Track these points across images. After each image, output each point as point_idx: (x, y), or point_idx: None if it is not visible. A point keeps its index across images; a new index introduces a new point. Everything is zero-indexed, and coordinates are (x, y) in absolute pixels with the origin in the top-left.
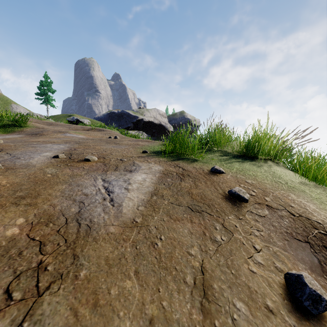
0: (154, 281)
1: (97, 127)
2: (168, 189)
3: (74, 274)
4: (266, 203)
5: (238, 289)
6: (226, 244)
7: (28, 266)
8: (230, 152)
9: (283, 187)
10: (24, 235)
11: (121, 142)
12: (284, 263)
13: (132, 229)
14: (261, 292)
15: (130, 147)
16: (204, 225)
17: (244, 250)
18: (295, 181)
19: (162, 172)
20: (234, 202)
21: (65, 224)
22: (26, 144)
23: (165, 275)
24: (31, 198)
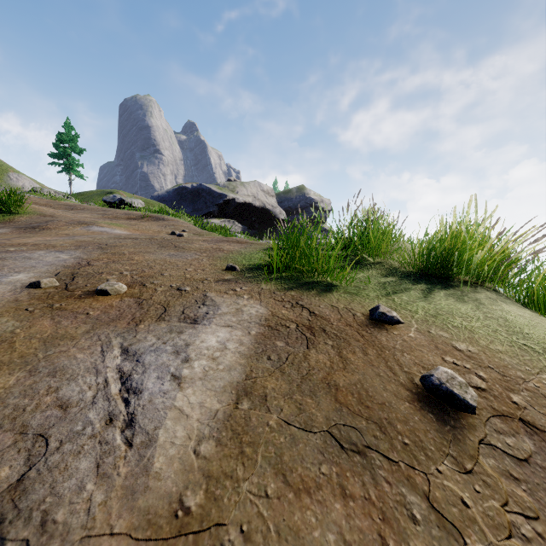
0: None
1: (154, 214)
2: (278, 375)
3: None
4: (520, 414)
5: None
6: None
7: None
8: (399, 267)
9: (544, 364)
10: None
11: (188, 245)
12: None
13: None
14: None
15: (204, 256)
16: (378, 506)
17: None
18: None
19: (264, 322)
20: (441, 413)
21: None
22: None
23: None
24: None
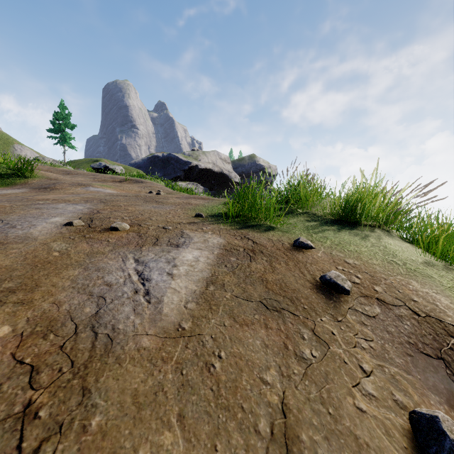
0: (208, 432)
1: (134, 178)
2: (231, 274)
3: (82, 423)
4: (377, 296)
5: (339, 441)
6: (318, 363)
7: (8, 411)
8: (321, 215)
9: (401, 271)
10: (7, 355)
11: (165, 201)
12: (407, 394)
13: (176, 340)
14: (375, 446)
15: (178, 208)
16: (285, 332)
17: (346, 372)
18: (417, 260)
19: (223, 247)
20: (329, 294)
21: (74, 334)
22: (28, 204)
23: (225, 419)
24: (25, 292)
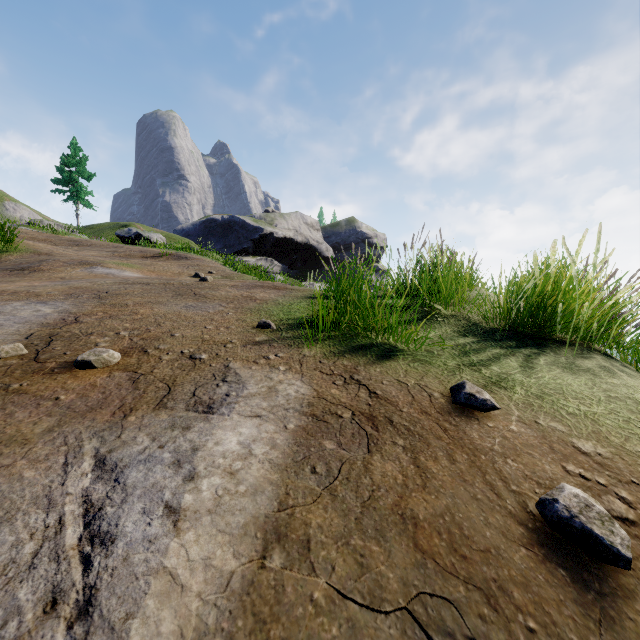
0: None
1: (175, 252)
2: (327, 501)
3: None
4: None
5: None
6: None
7: None
8: (480, 322)
9: None
10: None
11: (212, 293)
12: None
13: None
14: None
15: (230, 308)
16: None
17: None
18: None
19: (307, 408)
20: (576, 566)
21: None
22: None
23: None
24: None
